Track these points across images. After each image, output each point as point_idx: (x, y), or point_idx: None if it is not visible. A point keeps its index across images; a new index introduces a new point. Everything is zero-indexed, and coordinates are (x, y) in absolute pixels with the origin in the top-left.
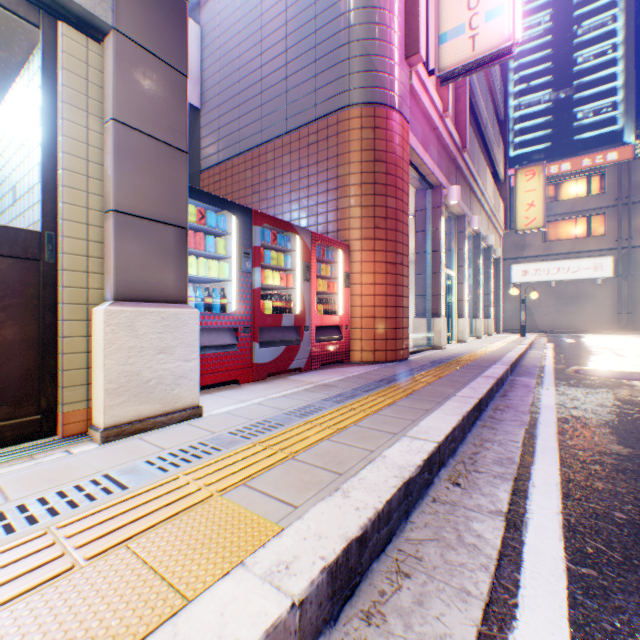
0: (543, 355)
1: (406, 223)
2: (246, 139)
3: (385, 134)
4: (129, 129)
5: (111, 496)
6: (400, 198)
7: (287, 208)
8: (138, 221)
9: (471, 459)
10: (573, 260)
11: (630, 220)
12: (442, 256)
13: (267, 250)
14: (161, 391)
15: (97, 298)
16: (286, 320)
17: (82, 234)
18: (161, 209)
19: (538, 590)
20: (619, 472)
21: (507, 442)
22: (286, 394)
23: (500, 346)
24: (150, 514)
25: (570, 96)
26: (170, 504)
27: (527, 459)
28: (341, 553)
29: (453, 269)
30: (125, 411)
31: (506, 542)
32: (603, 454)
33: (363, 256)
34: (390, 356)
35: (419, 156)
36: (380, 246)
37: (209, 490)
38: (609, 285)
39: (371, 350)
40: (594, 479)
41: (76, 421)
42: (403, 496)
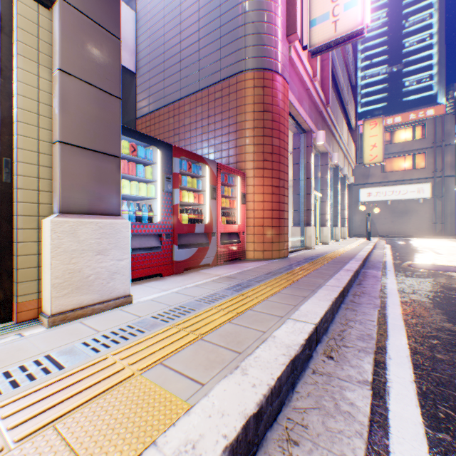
0: (384, 253)
1: (286, 157)
2: (169, 95)
3: (271, 92)
4: (72, 78)
5: (48, 376)
6: (282, 139)
7: (199, 146)
8: (80, 150)
9: (340, 336)
10: (403, 185)
11: (443, 157)
12: (312, 182)
13: (184, 176)
14: (99, 284)
15: (46, 211)
16: (198, 228)
17: (33, 160)
18: (99, 142)
19: (405, 455)
20: (453, 345)
21: (366, 321)
22: (198, 284)
23: (353, 247)
24: (79, 393)
25: (400, 70)
26: (97, 383)
27: (382, 335)
28: (241, 430)
29: (319, 191)
30: (69, 301)
31: (374, 409)
32: (439, 330)
33: (255, 181)
34: (275, 254)
35: (296, 109)
36: (268, 174)
37: (131, 369)
38: (428, 203)
39: (261, 250)
40: (435, 352)
41: (28, 309)
42: (290, 371)
